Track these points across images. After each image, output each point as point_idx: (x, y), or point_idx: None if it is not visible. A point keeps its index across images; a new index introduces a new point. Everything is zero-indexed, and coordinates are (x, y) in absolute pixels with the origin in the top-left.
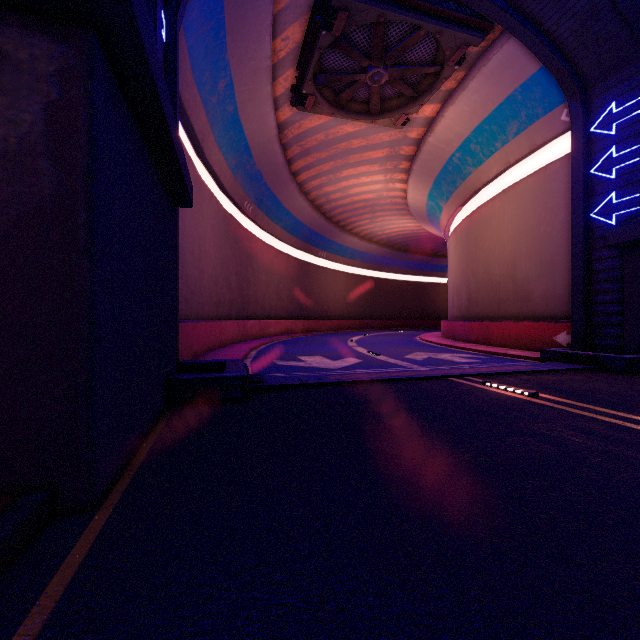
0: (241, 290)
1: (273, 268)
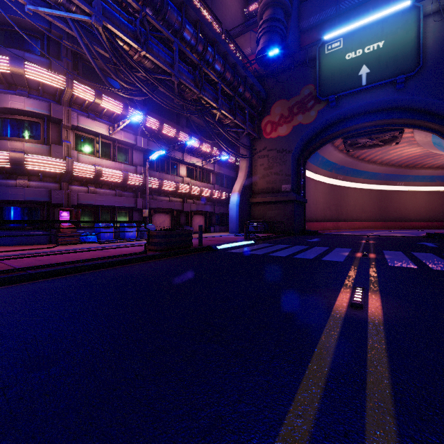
0: (337, 210)
1: (359, 198)
